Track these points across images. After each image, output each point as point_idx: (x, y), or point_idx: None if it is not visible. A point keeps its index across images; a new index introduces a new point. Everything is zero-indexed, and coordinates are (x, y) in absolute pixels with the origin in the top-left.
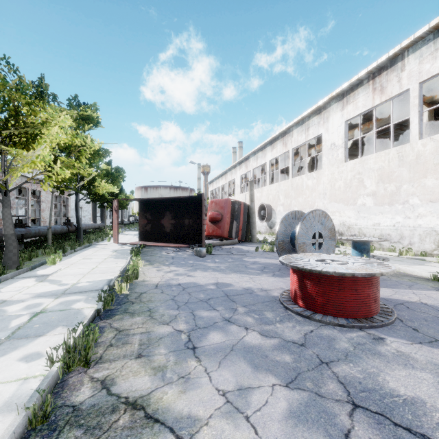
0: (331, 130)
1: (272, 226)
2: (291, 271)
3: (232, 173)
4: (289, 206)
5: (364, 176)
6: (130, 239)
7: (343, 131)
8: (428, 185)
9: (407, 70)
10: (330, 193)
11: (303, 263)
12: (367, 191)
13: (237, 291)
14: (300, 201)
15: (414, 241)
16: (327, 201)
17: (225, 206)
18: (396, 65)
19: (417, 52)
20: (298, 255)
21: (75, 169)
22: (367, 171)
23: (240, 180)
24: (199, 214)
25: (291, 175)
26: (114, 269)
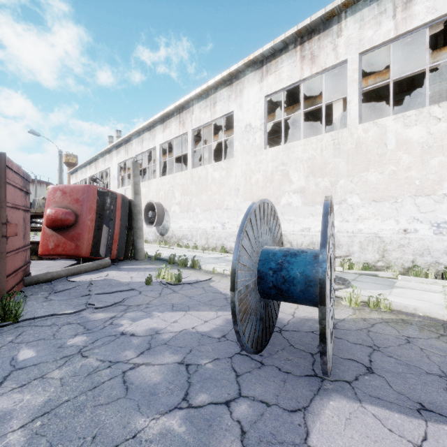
0: (246, 107)
1: (164, 232)
2: None
3: (105, 160)
4: (189, 205)
5: (290, 168)
6: None
7: (263, 109)
8: (371, 180)
9: (345, 36)
10: (245, 188)
11: None
12: (293, 187)
13: None
14: (204, 199)
15: (354, 250)
16: (241, 199)
17: (84, 199)
18: (331, 29)
19: (357, 14)
20: None
21: None
22: (293, 161)
23: (117, 169)
24: None
25: (191, 164)
26: None
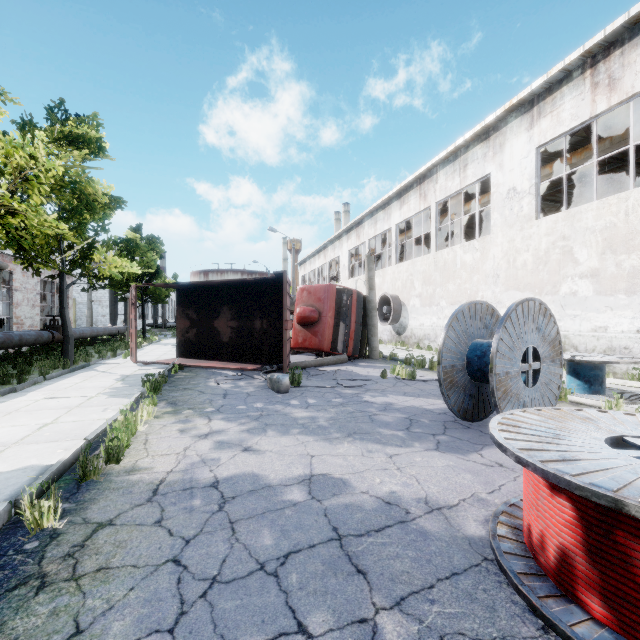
0: (509, 166)
1: (401, 331)
2: (537, 478)
3: (335, 248)
4: (431, 297)
5: (574, 243)
6: (166, 352)
7: (533, 165)
8: None
9: None
10: (507, 274)
11: (594, 463)
12: (580, 270)
13: (365, 512)
14: (451, 289)
15: None
16: (501, 288)
17: (325, 297)
18: None
19: None
20: (531, 417)
21: (19, 217)
22: (580, 233)
23: (348, 257)
24: (279, 310)
25: (435, 246)
26: (87, 427)
